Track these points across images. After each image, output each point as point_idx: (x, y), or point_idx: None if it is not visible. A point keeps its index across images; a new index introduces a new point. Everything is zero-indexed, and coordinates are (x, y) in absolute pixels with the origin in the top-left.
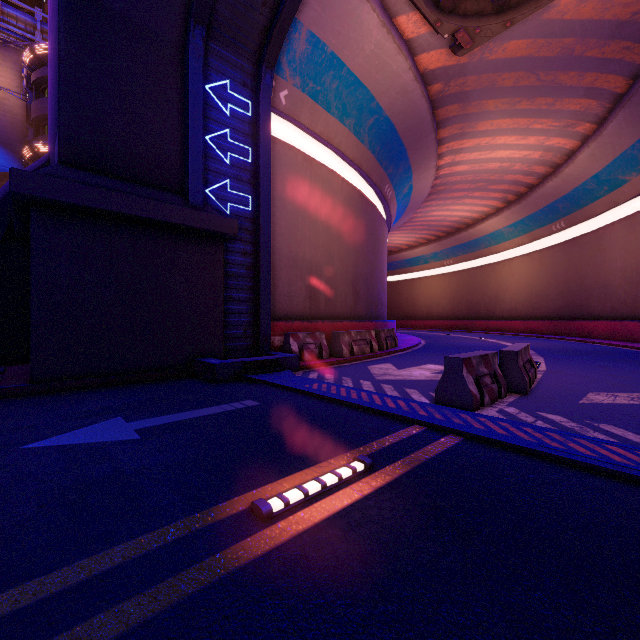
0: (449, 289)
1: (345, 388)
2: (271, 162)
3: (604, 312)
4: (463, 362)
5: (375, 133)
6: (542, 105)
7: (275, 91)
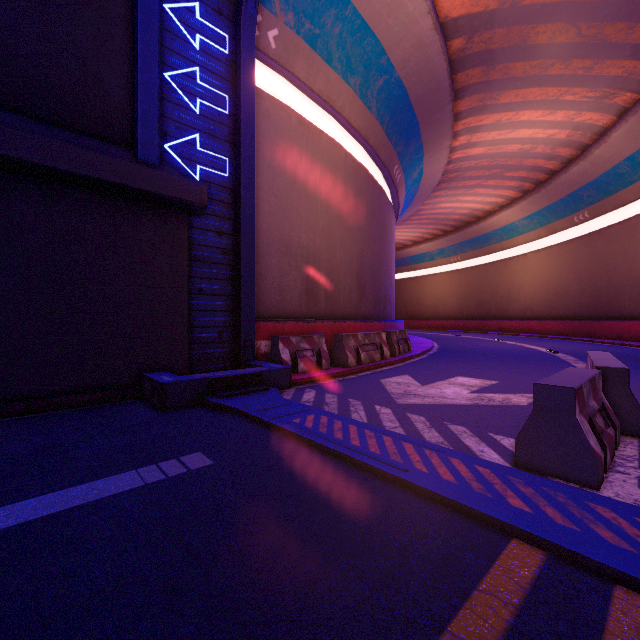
0: (456, 287)
1: (356, 426)
2: (257, 121)
3: (637, 311)
4: (576, 395)
5: (384, 99)
6: (578, 69)
7: (262, 29)
